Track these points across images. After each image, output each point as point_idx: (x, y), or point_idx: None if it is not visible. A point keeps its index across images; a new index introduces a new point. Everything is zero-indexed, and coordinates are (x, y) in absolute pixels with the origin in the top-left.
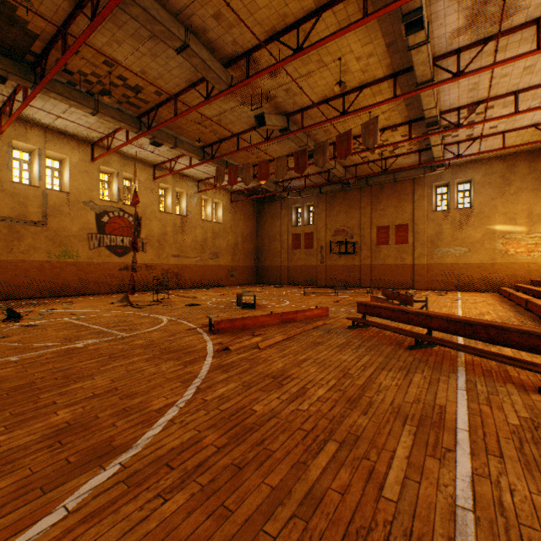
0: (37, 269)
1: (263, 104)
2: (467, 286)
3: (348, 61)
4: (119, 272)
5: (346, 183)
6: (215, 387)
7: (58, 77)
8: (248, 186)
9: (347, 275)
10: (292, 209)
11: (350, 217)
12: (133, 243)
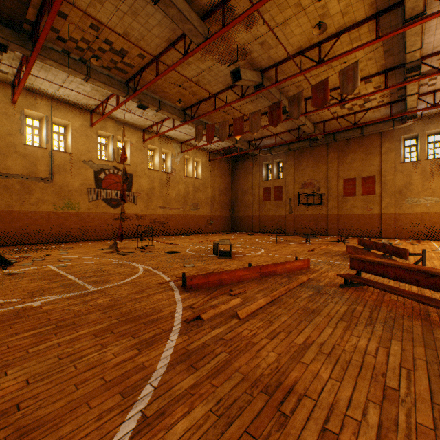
0: (45, 218)
1: (238, 61)
2: (438, 236)
3: (328, 2)
4: (114, 221)
5: (314, 138)
6: (171, 416)
7: (54, 45)
8: (224, 146)
9: (314, 224)
10: (262, 165)
11: (317, 171)
12: (121, 195)
